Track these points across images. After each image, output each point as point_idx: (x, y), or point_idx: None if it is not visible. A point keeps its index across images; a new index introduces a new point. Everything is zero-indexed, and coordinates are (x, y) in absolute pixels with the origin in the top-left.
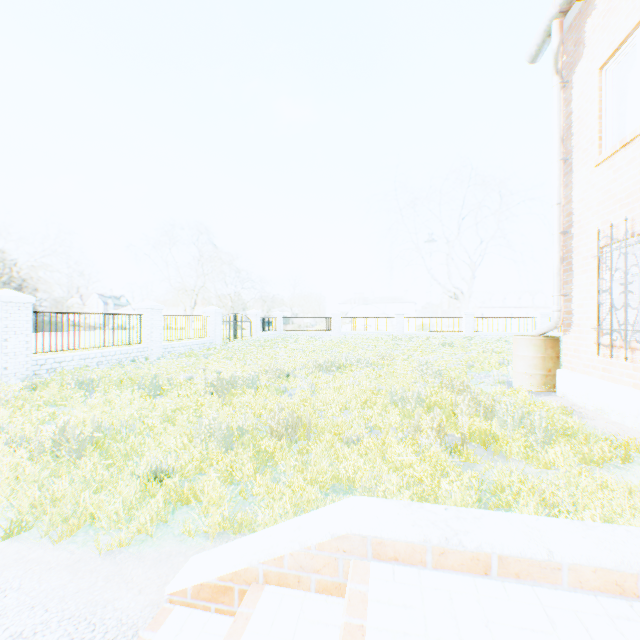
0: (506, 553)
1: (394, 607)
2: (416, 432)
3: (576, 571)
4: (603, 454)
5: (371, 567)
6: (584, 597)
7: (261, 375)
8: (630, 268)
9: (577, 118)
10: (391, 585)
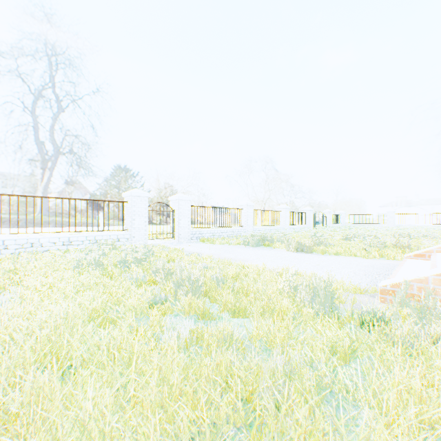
0: None
1: None
2: None
3: None
4: None
5: None
6: None
7: None
8: None
9: None
10: None
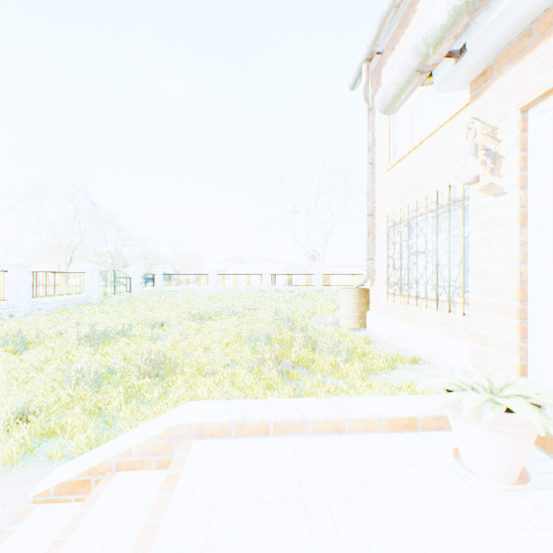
0: (278, 419)
1: (203, 461)
2: (261, 362)
3: (315, 423)
4: (379, 365)
5: (194, 443)
6: (318, 437)
7: (137, 326)
8: (404, 242)
9: (378, 136)
10: (205, 450)
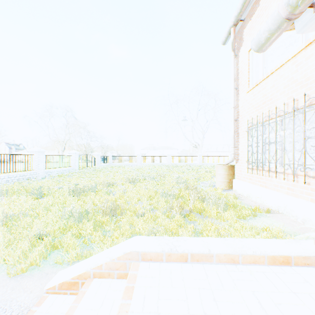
0: (193, 252)
1: (147, 278)
2: (171, 209)
3: (218, 256)
4: (246, 214)
5: (140, 264)
6: (221, 265)
7: (99, 185)
8: (259, 136)
9: (240, 71)
10: (147, 270)
